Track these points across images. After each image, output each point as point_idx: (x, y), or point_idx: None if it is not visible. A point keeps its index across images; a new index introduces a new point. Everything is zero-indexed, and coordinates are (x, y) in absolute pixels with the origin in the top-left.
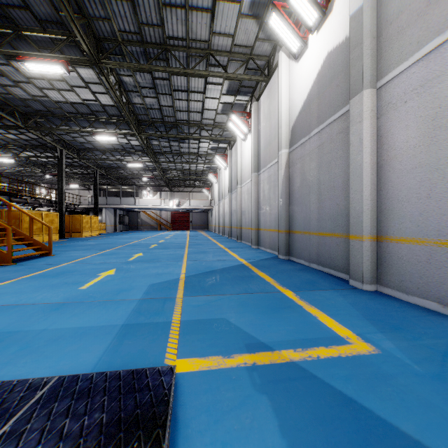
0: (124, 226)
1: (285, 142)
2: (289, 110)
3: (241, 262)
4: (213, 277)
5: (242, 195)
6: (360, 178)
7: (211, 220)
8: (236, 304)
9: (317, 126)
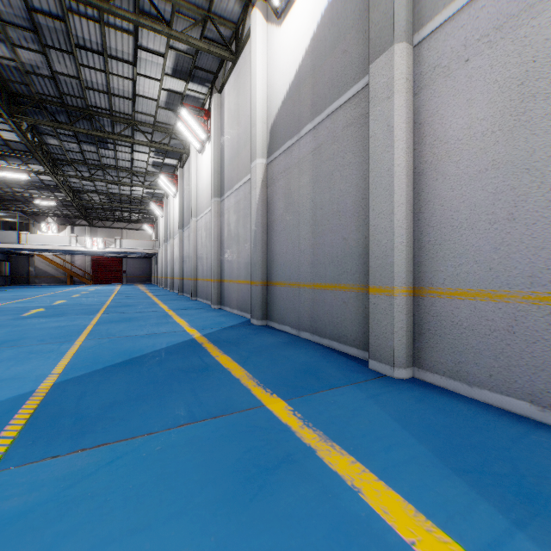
0: (0, 278)
1: (262, 148)
2: (267, 101)
3: (191, 336)
4: (124, 379)
5: (198, 232)
6: (388, 191)
7: (155, 269)
8: (151, 479)
9: (311, 119)
